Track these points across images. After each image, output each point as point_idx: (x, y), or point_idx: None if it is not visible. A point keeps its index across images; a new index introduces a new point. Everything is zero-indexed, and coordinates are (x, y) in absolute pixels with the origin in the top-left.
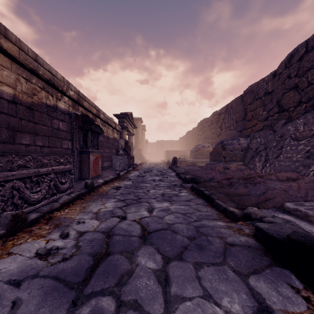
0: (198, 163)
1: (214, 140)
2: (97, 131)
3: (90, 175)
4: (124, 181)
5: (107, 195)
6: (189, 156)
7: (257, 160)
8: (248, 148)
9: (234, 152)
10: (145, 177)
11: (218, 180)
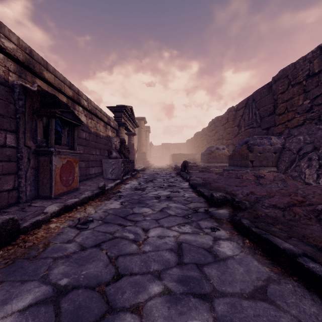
0: (211, 168)
1: (230, 140)
2: (68, 119)
3: (53, 191)
4: (110, 200)
5: (39, 257)
6: (199, 160)
7: (304, 166)
8: (285, 149)
9: (264, 154)
10: (145, 190)
11: (275, 203)
